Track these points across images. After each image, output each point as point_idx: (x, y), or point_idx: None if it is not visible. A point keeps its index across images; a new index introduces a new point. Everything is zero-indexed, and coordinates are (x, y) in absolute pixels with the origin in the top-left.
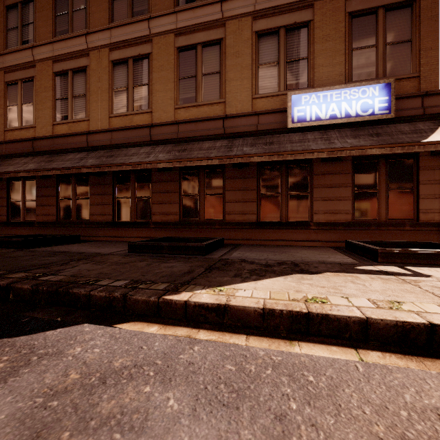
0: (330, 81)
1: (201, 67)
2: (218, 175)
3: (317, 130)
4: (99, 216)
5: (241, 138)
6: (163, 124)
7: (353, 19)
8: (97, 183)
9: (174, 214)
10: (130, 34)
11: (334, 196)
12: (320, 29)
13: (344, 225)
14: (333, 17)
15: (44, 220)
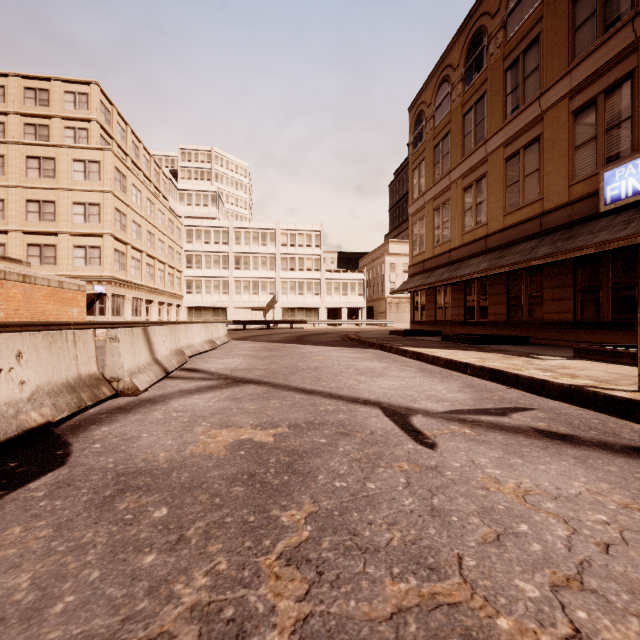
0: None
1: (523, 170)
2: (538, 274)
3: (636, 206)
4: (456, 317)
5: (553, 234)
6: (494, 233)
7: None
8: (455, 290)
9: (503, 314)
10: (474, 160)
11: None
12: None
13: None
14: None
15: (429, 320)
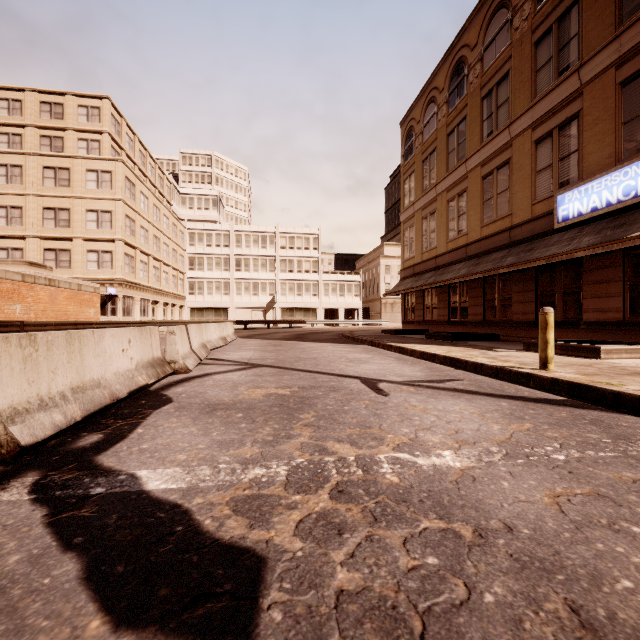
0: (599, 167)
1: (496, 188)
2: (508, 279)
3: (580, 225)
4: (441, 317)
5: (519, 245)
6: (473, 243)
7: (623, 89)
8: (440, 292)
9: (480, 315)
10: (456, 176)
11: (603, 292)
12: (589, 115)
13: (614, 324)
14: (602, 96)
15: (418, 320)
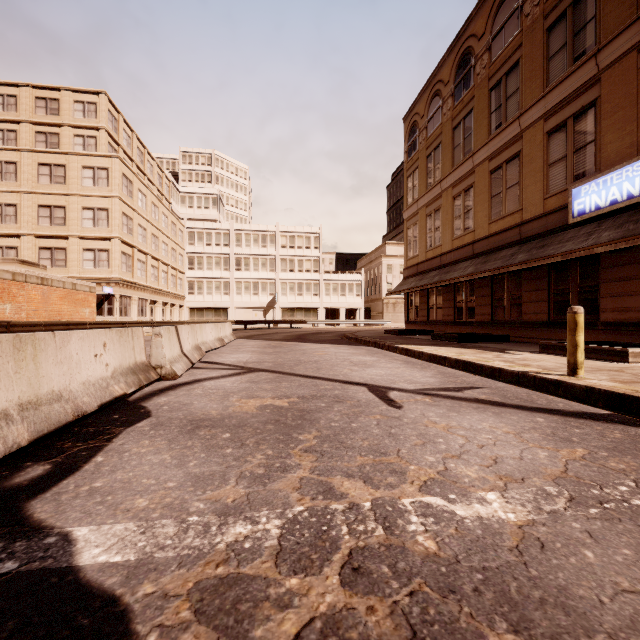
0: (618, 158)
1: (505, 182)
2: (518, 278)
3: (598, 220)
4: (447, 317)
5: (530, 242)
6: (480, 240)
7: None
8: (446, 291)
9: (488, 315)
10: (463, 171)
11: (623, 291)
12: (607, 103)
13: (635, 325)
14: (621, 82)
15: (422, 320)
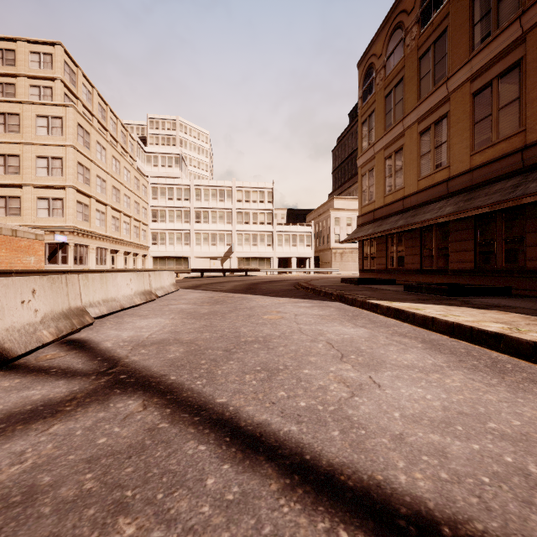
0: None
1: (496, 102)
2: (518, 216)
3: None
4: (410, 265)
5: None
6: (458, 175)
7: None
8: (409, 237)
9: (469, 262)
10: (432, 102)
11: None
12: None
13: None
14: None
15: (379, 268)
